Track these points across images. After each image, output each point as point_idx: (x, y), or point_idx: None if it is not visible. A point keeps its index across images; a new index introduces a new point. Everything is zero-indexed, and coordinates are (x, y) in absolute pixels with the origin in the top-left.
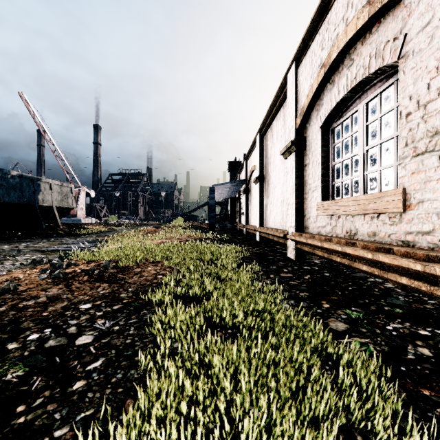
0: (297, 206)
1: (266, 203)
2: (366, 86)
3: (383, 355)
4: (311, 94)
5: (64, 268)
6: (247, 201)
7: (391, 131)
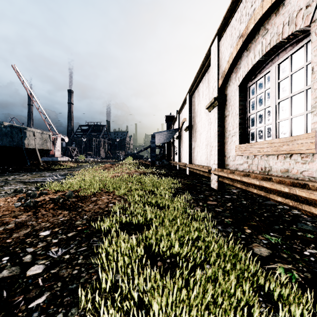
0: (219, 148)
1: (194, 146)
2: (278, 51)
3: (308, 283)
4: (231, 60)
5: (37, 197)
6: (179, 144)
7: (301, 86)
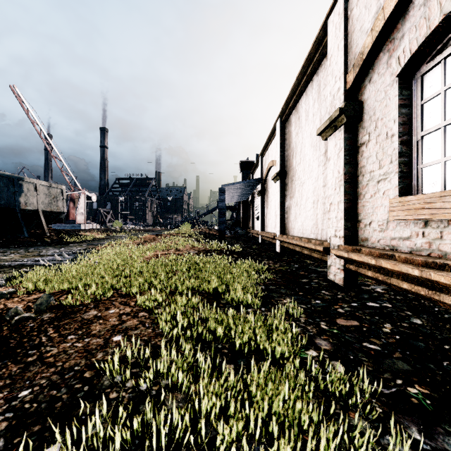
0: (347, 206)
1: (289, 205)
2: None
3: None
4: (382, 22)
5: None
6: (263, 203)
7: None
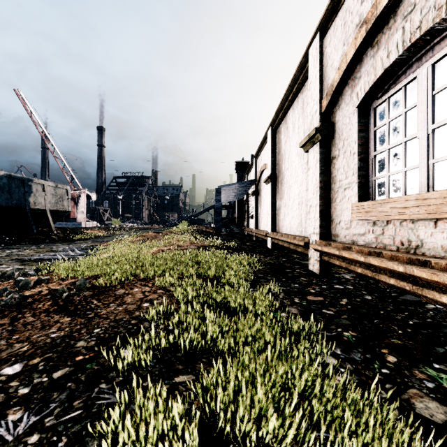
0: (322, 208)
1: (279, 205)
2: (433, 40)
3: None
4: (345, 65)
5: (31, 287)
6: (257, 203)
7: None
